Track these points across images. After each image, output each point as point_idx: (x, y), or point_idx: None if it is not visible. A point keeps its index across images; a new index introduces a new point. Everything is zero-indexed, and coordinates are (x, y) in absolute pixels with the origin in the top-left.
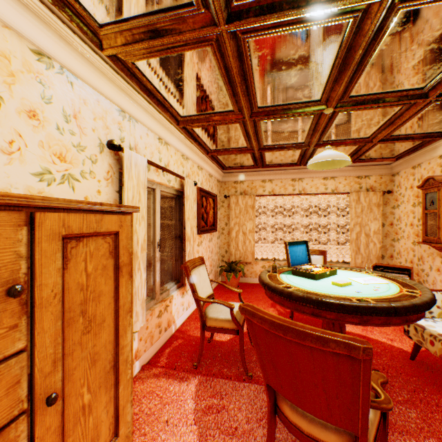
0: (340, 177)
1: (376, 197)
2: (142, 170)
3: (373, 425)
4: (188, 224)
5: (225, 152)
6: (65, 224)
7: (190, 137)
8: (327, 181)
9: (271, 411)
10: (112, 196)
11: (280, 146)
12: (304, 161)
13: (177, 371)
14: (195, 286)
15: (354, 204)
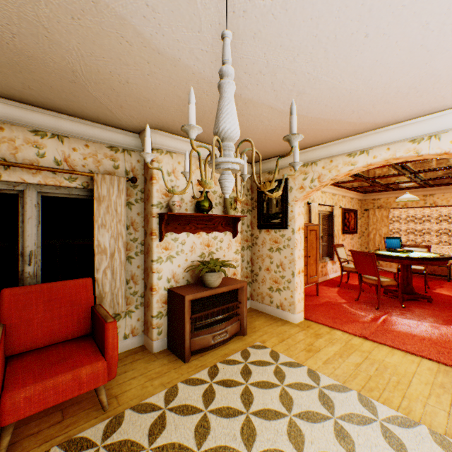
0: None
1: None
2: (316, 208)
3: (387, 282)
4: (335, 228)
5: (358, 188)
6: (310, 228)
7: (336, 186)
8: None
9: (359, 281)
10: (307, 219)
11: (394, 183)
12: (424, 186)
13: (330, 285)
14: (338, 254)
15: None
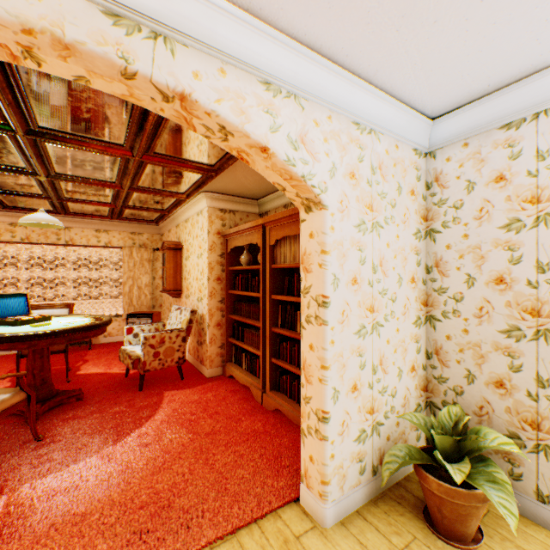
0: (115, 231)
1: (148, 253)
2: None
3: (8, 402)
4: None
5: None
6: None
7: None
8: (101, 233)
9: None
10: None
11: (13, 192)
12: (62, 211)
13: None
14: None
15: (128, 258)
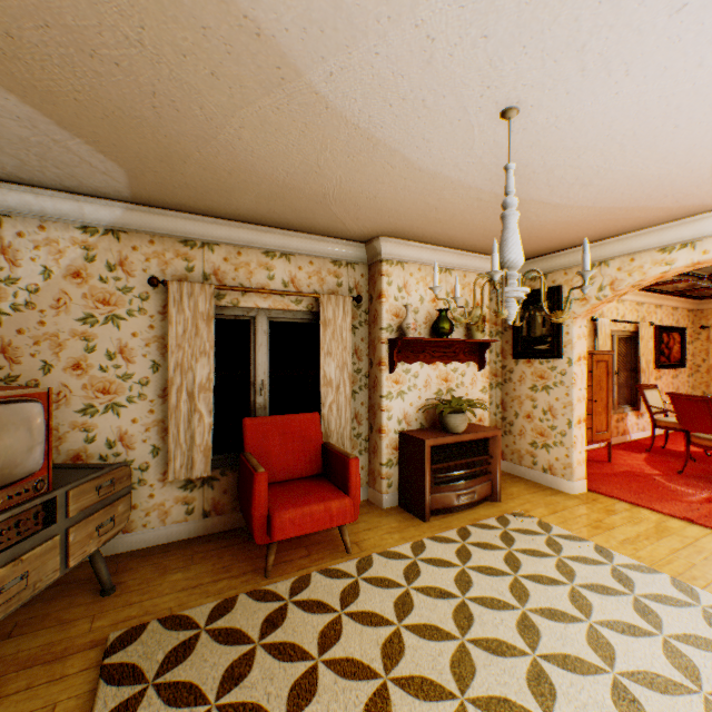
0: None
1: None
2: (606, 327)
3: None
4: (641, 359)
5: (686, 291)
6: (595, 357)
7: (643, 291)
8: None
9: (684, 442)
10: (590, 344)
11: None
12: None
13: (631, 450)
14: (646, 400)
15: None
